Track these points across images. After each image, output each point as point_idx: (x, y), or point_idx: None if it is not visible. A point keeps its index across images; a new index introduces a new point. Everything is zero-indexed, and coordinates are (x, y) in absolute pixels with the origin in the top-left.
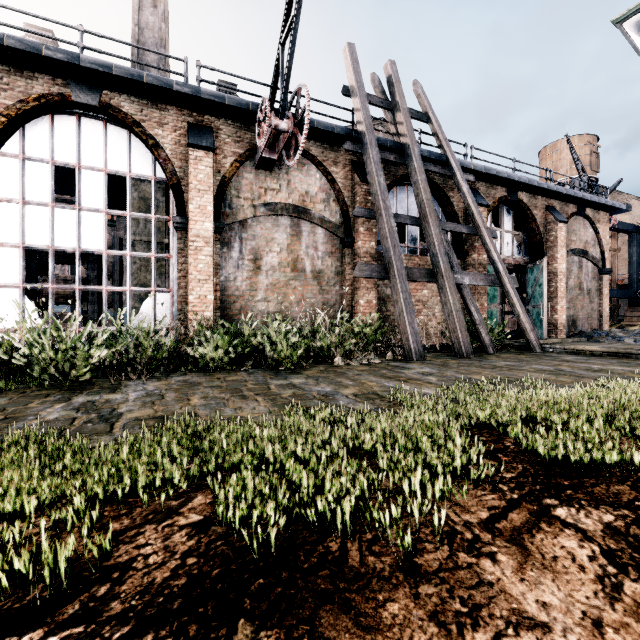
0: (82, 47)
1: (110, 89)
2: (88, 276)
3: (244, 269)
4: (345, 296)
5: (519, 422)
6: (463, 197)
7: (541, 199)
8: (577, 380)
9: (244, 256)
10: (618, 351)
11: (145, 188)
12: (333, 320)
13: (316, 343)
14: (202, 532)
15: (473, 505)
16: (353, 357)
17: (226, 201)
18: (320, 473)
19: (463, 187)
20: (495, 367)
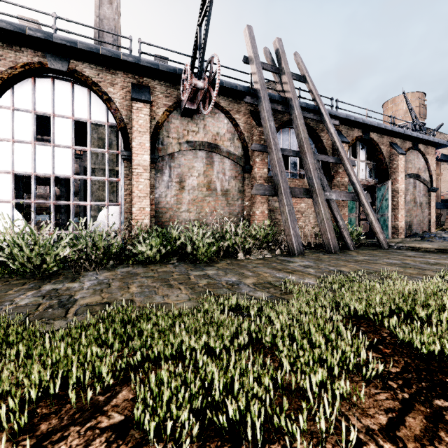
0: (55, 29)
1: (75, 59)
2: (60, 194)
3: (172, 189)
4: (245, 208)
5: (394, 317)
6: (331, 136)
7: (386, 138)
8: (421, 272)
9: (172, 179)
10: (446, 248)
11: (102, 131)
12: (237, 225)
13: (224, 243)
14: (120, 437)
15: (370, 406)
16: (251, 253)
17: (159, 140)
18: (230, 374)
19: (331, 129)
20: (357, 261)
